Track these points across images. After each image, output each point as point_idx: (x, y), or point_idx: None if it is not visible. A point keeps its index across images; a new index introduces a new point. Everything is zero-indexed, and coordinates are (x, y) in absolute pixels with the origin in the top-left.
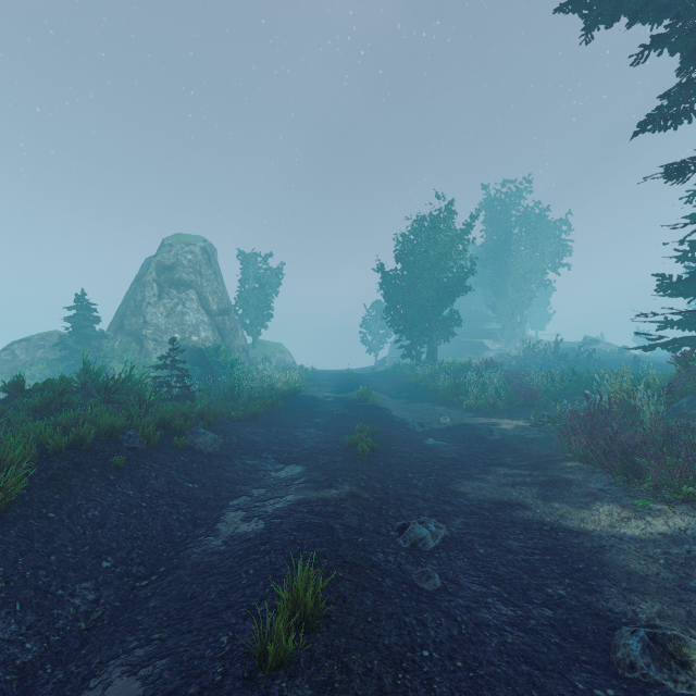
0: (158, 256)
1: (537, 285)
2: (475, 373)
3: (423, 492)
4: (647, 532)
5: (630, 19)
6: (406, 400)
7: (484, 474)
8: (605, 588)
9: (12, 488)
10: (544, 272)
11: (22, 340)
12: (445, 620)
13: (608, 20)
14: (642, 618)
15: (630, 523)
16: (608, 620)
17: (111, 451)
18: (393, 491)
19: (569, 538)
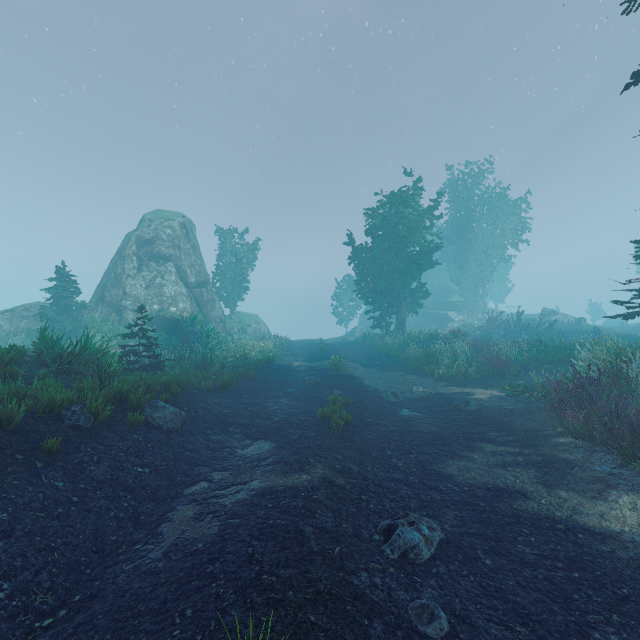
0: (138, 230)
1: (498, 260)
2: (443, 343)
3: (405, 474)
4: None
5: None
6: (377, 369)
7: (469, 452)
8: None
9: None
10: (504, 248)
11: (6, 311)
12: None
13: None
14: None
15: None
16: None
17: (47, 431)
18: (371, 474)
19: (594, 544)
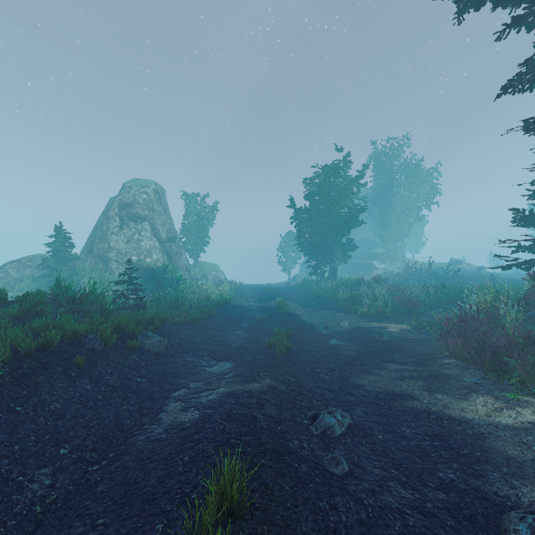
0: (119, 195)
1: (414, 219)
2: (367, 287)
3: (329, 384)
4: (519, 421)
5: (494, 3)
6: (313, 308)
7: (378, 369)
8: (488, 473)
9: None
10: (419, 208)
11: (13, 261)
12: (353, 504)
13: (476, 4)
14: (524, 502)
15: (503, 413)
16: (495, 503)
17: (74, 352)
18: (305, 383)
19: (453, 426)
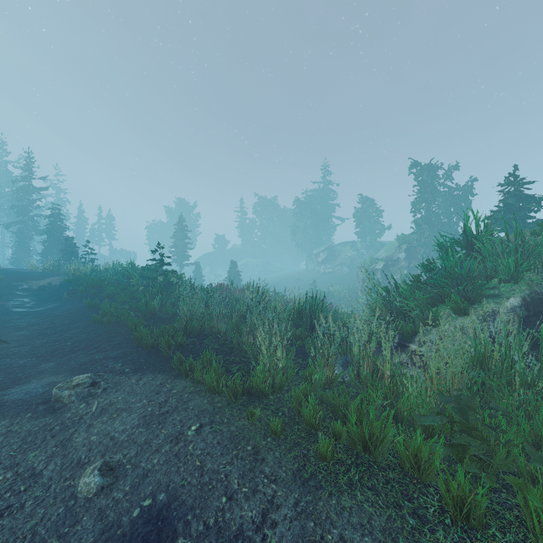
0: None
1: None
2: None
3: None
4: None
5: None
6: None
7: None
8: None
9: (69, 281)
10: None
11: None
12: None
13: None
14: None
15: None
16: None
17: None
18: None
19: None
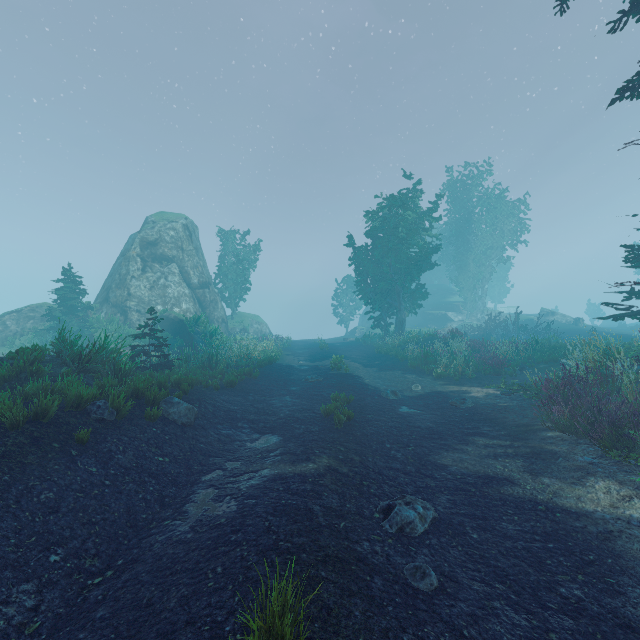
0: (142, 232)
1: (497, 261)
2: (442, 343)
3: (403, 464)
4: None
5: None
6: (377, 369)
7: (463, 445)
8: (628, 589)
9: None
10: (503, 248)
11: (13, 312)
12: (449, 635)
13: None
14: None
15: (634, 504)
16: None
17: (77, 424)
18: (372, 463)
19: (569, 521)
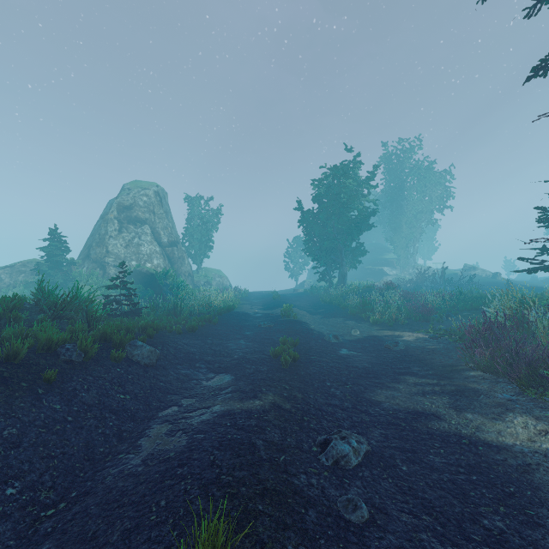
0: (118, 197)
1: (426, 223)
2: (378, 293)
3: (341, 401)
4: None
5: None
6: (322, 316)
7: (395, 383)
8: (547, 521)
9: None
10: (432, 212)
11: (6, 267)
12: None
13: None
14: None
15: None
16: None
17: (46, 365)
18: (313, 400)
19: (491, 454)
